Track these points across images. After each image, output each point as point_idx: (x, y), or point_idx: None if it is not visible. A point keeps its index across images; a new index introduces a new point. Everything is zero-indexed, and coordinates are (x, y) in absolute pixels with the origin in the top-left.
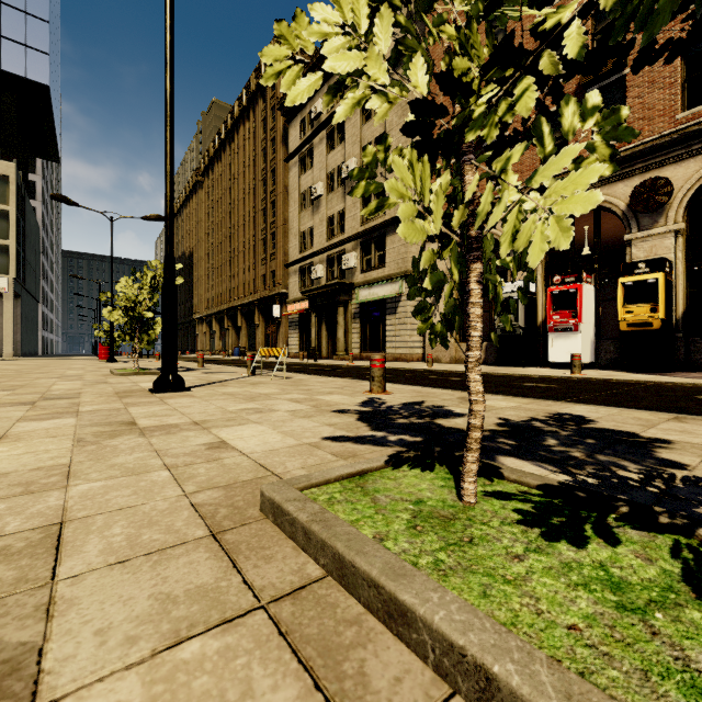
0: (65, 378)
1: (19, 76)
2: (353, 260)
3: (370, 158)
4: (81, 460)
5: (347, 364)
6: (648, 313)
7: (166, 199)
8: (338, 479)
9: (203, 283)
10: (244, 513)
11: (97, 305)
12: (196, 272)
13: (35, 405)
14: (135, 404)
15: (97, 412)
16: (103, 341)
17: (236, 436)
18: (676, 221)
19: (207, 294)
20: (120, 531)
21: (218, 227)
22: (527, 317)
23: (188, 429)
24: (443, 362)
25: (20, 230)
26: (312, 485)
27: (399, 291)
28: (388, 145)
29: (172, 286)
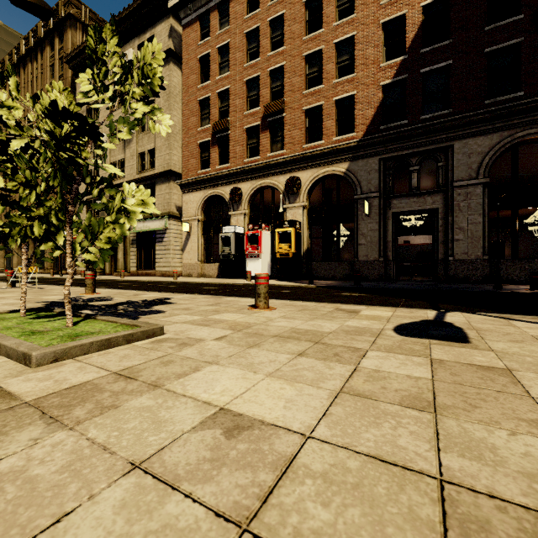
0: None
1: None
2: None
3: None
4: None
5: (117, 279)
6: (288, 249)
7: None
8: None
9: None
10: None
11: None
12: None
13: None
14: None
15: None
16: None
17: None
18: (303, 200)
19: None
20: None
21: None
22: (237, 248)
23: None
24: (193, 276)
25: None
26: None
27: (165, 226)
28: None
29: None
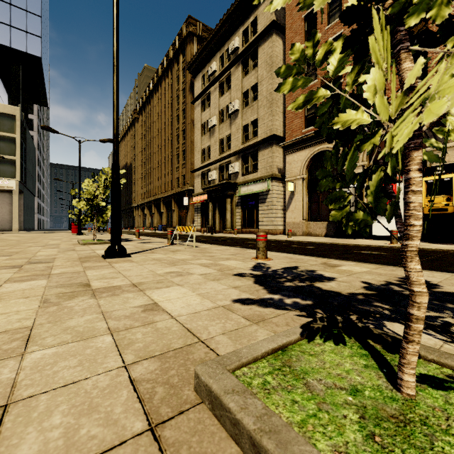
0: (47, 247)
1: (22, 51)
2: (237, 167)
3: (297, 55)
4: (42, 322)
5: (233, 236)
6: (444, 201)
7: (113, 123)
8: (264, 356)
9: (138, 183)
10: (179, 395)
11: (71, 198)
12: (134, 176)
13: (21, 268)
14: (91, 267)
15: (63, 275)
16: (74, 221)
17: (165, 297)
18: None
19: (141, 190)
20: (59, 421)
21: (148, 147)
22: (356, 205)
23: (128, 291)
24: (298, 235)
25: (23, 150)
26: (242, 364)
27: (268, 187)
28: (317, 40)
29: (118, 184)
